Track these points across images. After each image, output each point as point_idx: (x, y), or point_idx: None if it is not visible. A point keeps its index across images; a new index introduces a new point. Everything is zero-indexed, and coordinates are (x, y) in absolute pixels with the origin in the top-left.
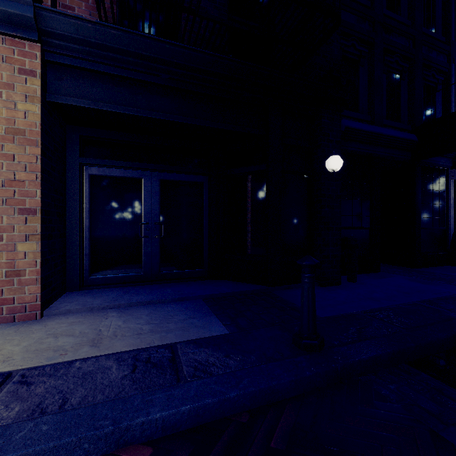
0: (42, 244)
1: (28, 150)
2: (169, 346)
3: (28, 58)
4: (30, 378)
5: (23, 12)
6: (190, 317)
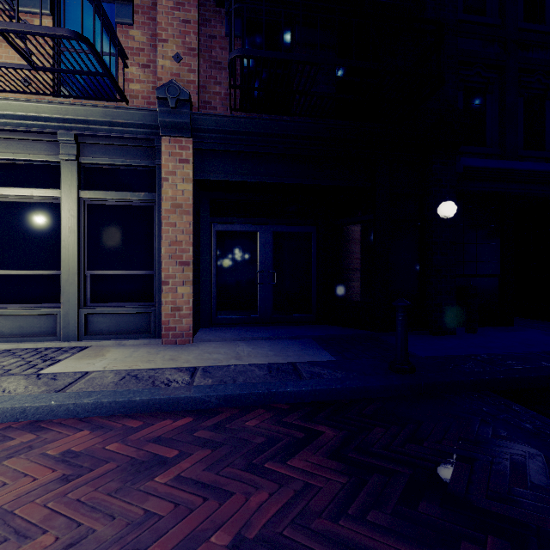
0: (192, 287)
1: (184, 218)
2: (291, 363)
3: (184, 151)
4: (209, 370)
5: (184, 120)
6: (303, 349)
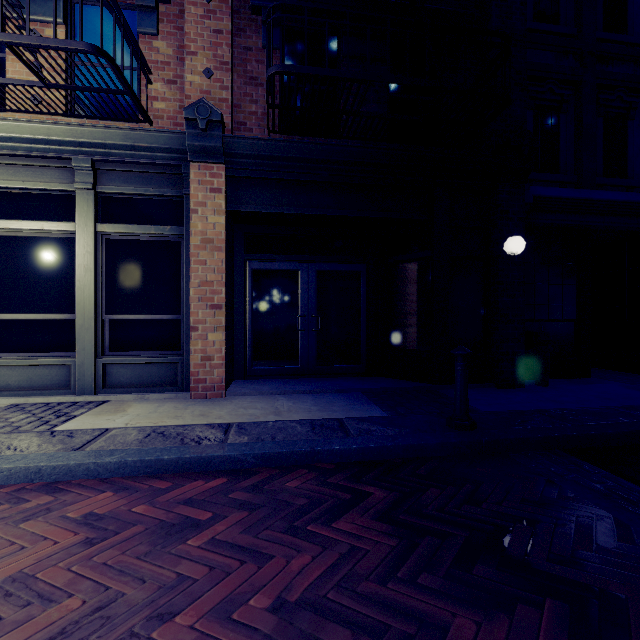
0: (225, 334)
1: (216, 256)
2: (337, 419)
3: (216, 179)
4: (244, 427)
5: (215, 143)
6: (351, 404)
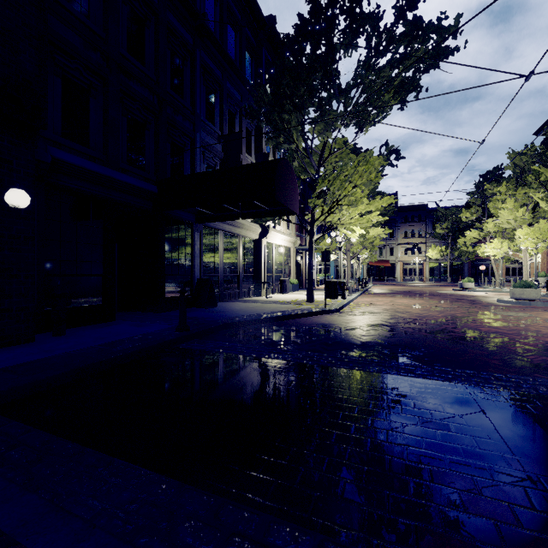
0: None
1: None
2: None
3: None
4: None
5: None
6: None
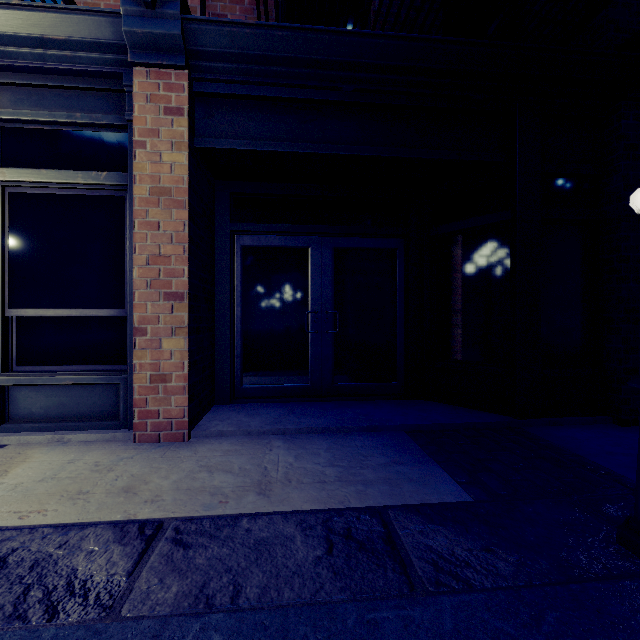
0: (190, 340)
1: (174, 215)
2: (376, 512)
3: (174, 93)
4: (187, 536)
5: (170, 30)
6: (395, 461)
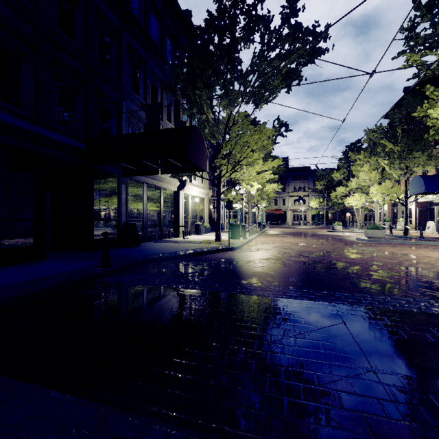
0: None
1: None
2: None
3: None
4: None
5: None
6: None
